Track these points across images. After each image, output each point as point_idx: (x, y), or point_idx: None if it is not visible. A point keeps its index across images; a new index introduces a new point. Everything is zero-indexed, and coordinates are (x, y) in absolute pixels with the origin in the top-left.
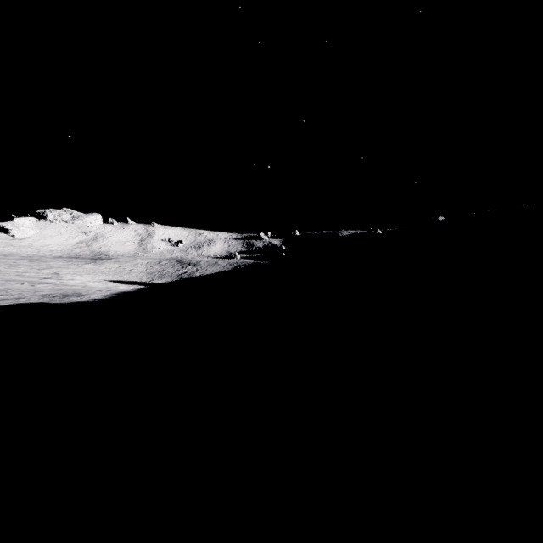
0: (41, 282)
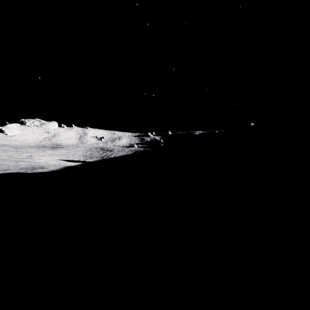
0: (21, 160)
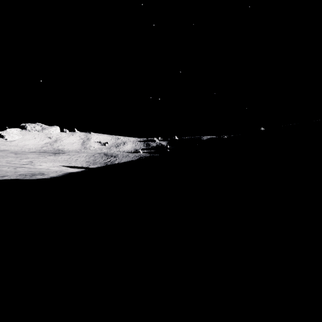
0: (21, 166)
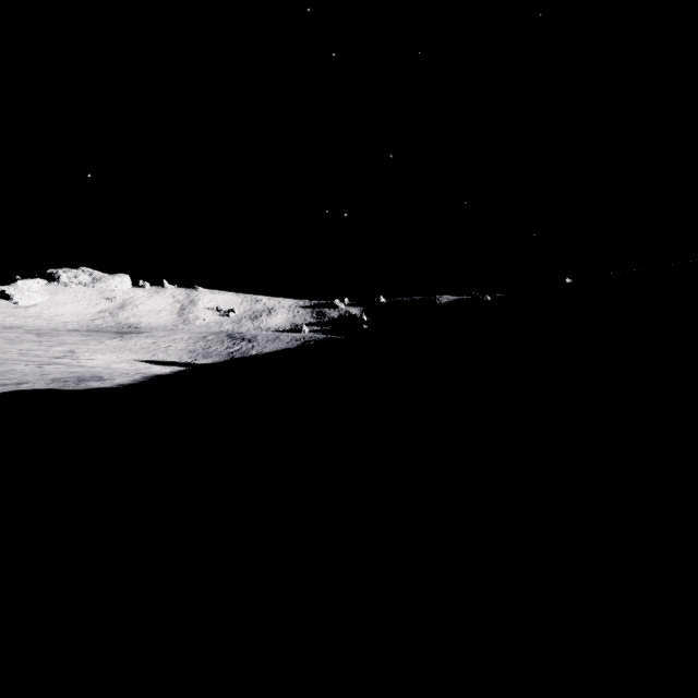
0: (52, 362)
